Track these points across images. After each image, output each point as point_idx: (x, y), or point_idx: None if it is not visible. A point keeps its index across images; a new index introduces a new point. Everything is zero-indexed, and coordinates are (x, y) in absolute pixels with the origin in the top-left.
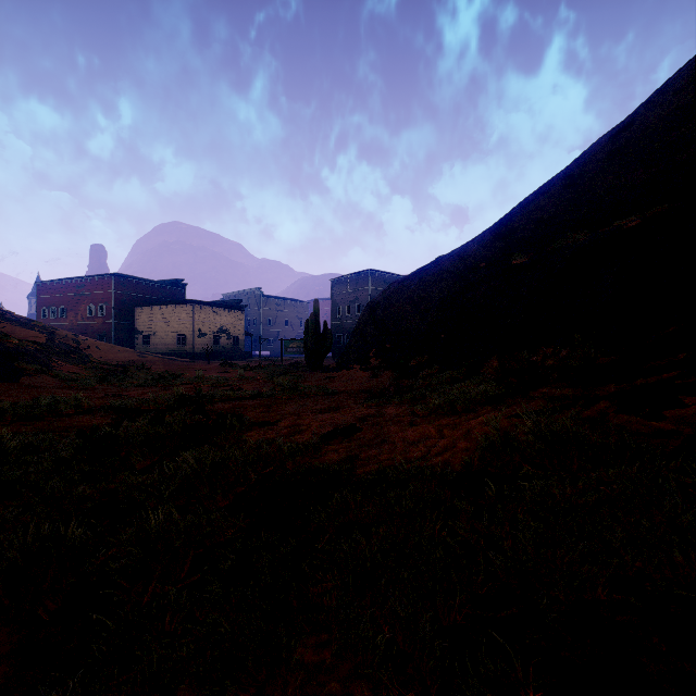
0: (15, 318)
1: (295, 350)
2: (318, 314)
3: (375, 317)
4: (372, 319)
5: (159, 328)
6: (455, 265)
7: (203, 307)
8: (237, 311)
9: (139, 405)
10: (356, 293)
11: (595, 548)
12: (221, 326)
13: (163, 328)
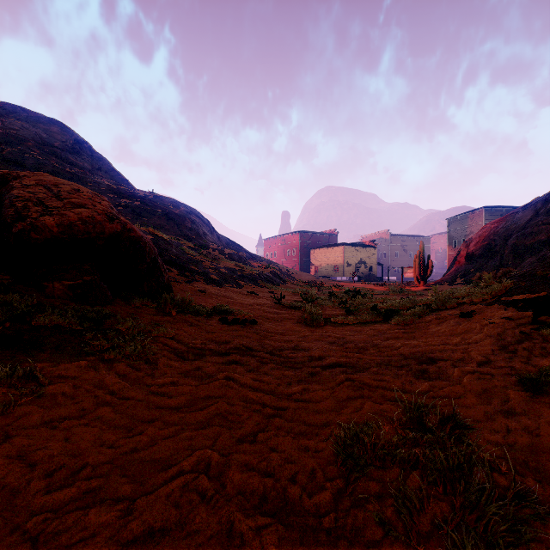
0: (264, 259)
1: (411, 274)
2: (422, 251)
3: (467, 250)
4: (465, 252)
5: (323, 262)
6: (536, 209)
7: (349, 247)
8: (371, 248)
9: (333, 293)
10: (470, 228)
11: (428, 299)
12: (360, 259)
13: (325, 262)
